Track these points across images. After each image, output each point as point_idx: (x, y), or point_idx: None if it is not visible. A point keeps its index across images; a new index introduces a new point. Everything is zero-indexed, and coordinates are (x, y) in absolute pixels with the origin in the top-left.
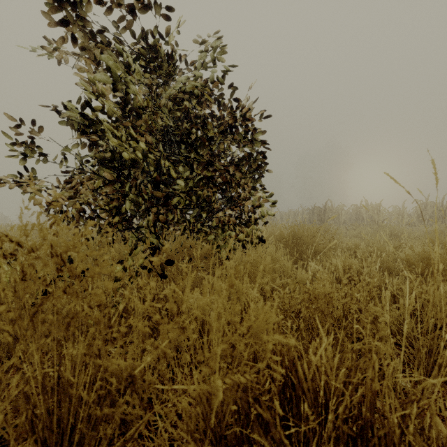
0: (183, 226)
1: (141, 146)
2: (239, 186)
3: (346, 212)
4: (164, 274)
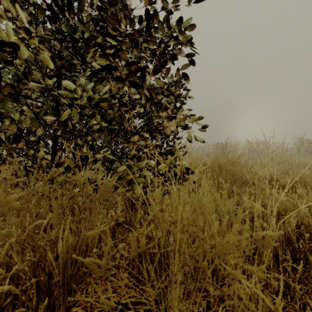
0: (60, 151)
1: None
2: (159, 108)
3: (241, 147)
4: None
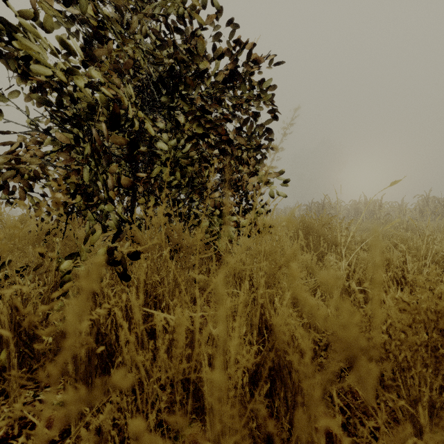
0: (164, 204)
1: (95, 74)
2: (239, 162)
3: (344, 208)
4: (125, 273)
